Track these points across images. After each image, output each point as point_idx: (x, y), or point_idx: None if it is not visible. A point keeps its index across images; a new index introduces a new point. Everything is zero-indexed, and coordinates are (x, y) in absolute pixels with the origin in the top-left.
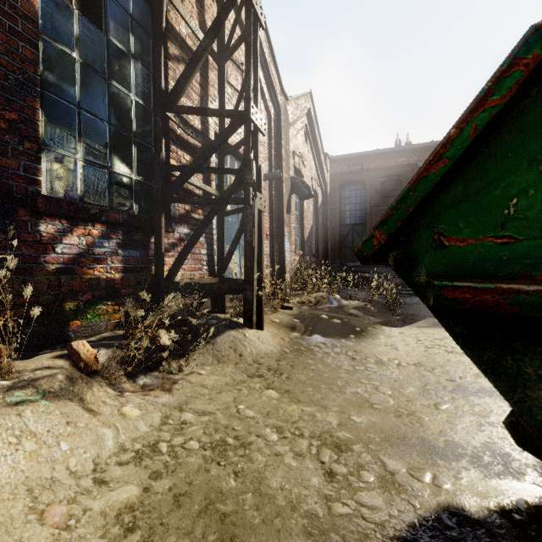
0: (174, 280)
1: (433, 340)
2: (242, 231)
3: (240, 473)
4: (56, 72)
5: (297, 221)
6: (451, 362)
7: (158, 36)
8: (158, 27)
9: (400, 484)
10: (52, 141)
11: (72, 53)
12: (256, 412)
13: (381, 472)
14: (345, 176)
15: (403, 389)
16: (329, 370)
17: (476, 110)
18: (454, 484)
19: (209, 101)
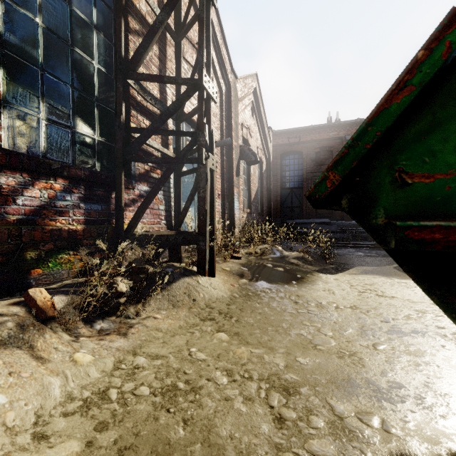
0: (133, 232)
1: (364, 286)
2: (196, 189)
3: (190, 421)
4: (18, 34)
5: (245, 184)
6: (383, 305)
7: (119, 9)
8: (119, 1)
9: (350, 430)
10: (14, 99)
11: (35, 18)
12: (207, 354)
13: (330, 417)
14: (285, 147)
15: (343, 331)
16: (275, 313)
17: (450, 25)
18: (403, 429)
19: (167, 73)
